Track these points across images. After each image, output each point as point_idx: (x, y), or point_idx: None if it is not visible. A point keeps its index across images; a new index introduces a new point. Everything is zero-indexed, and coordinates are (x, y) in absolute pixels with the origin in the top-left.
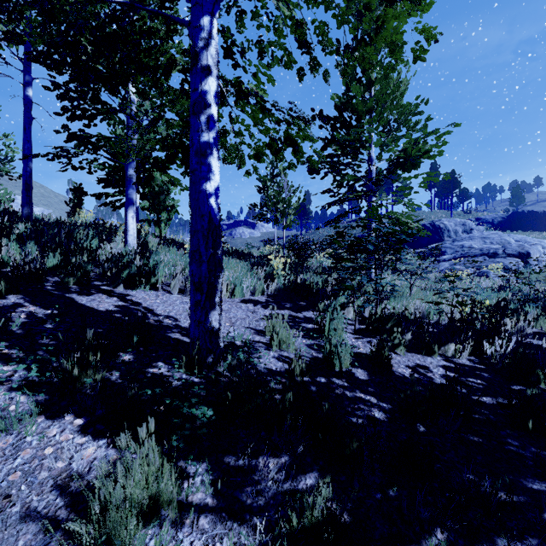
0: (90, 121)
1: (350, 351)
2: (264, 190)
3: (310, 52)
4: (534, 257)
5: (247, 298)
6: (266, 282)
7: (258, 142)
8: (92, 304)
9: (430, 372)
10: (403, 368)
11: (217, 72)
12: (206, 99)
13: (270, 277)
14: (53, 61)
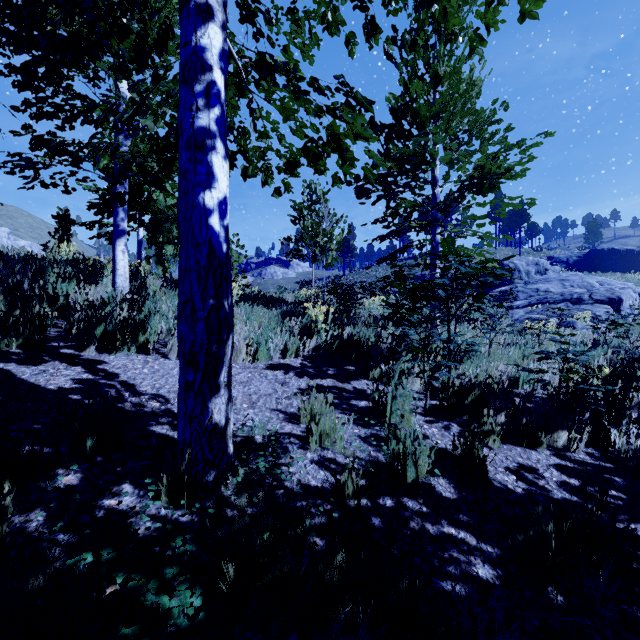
0: (65, 121)
1: (427, 452)
2: (299, 220)
3: (366, 6)
4: (626, 303)
5: (276, 361)
6: (302, 339)
7: (291, 147)
8: (38, 380)
9: (541, 478)
10: (503, 474)
11: (224, 20)
12: (203, 58)
13: (307, 332)
14: (3, 32)
